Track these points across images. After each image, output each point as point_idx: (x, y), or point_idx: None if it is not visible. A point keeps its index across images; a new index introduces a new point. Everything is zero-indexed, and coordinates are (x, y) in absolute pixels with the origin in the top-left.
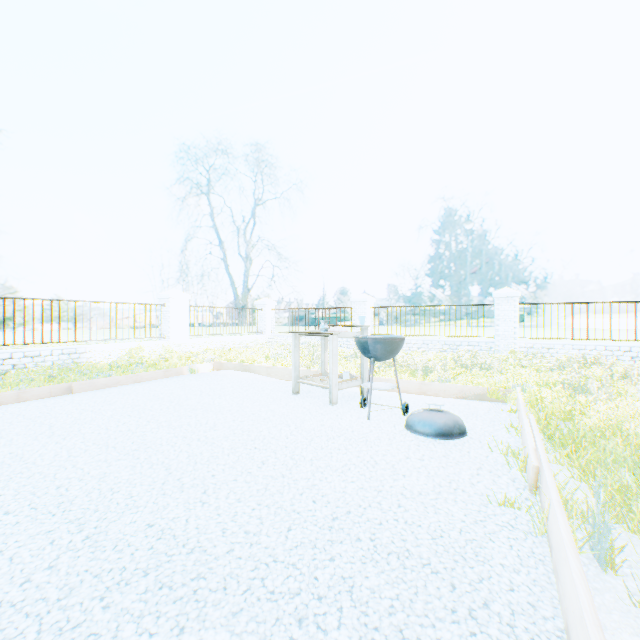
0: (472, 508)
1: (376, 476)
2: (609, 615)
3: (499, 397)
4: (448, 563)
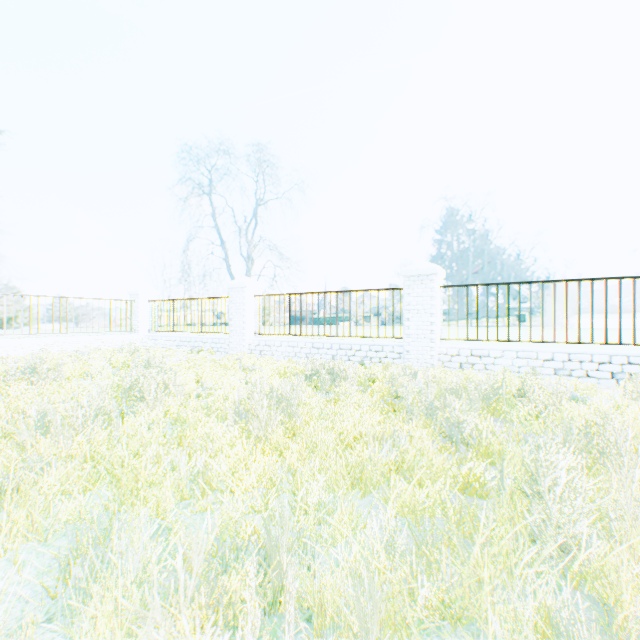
0: None
1: None
2: None
3: None
4: None
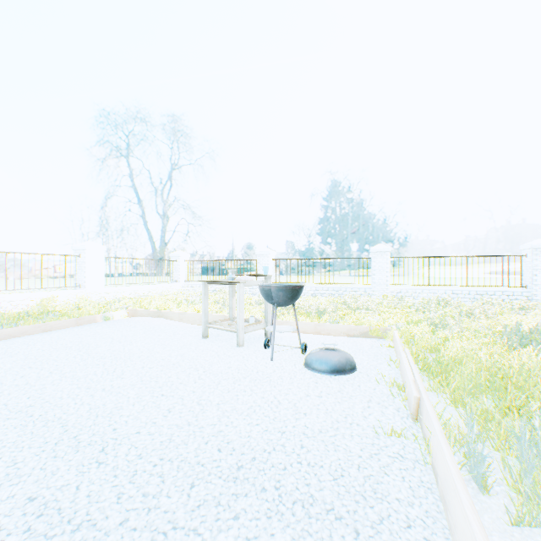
0: (367, 442)
1: (280, 416)
2: (490, 537)
3: (379, 334)
4: (350, 505)
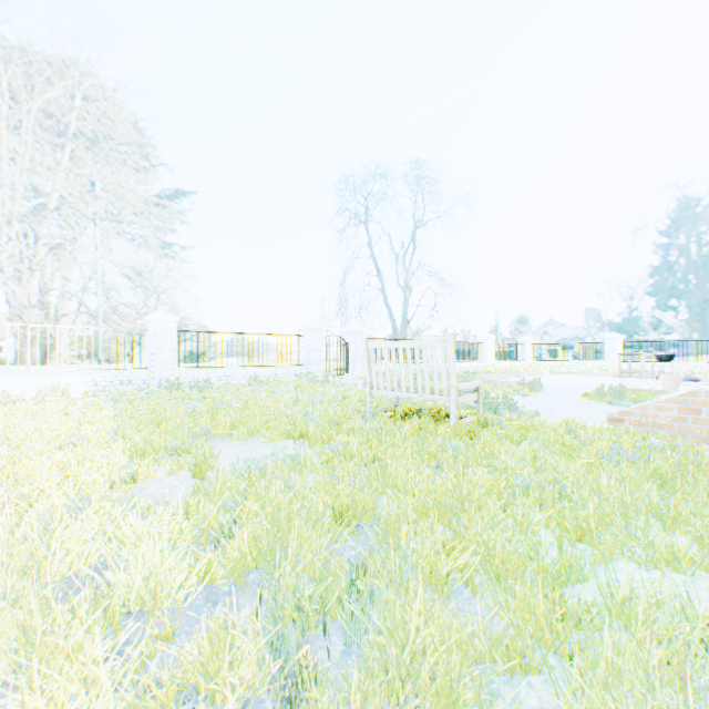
0: None
1: None
2: None
3: None
4: None
